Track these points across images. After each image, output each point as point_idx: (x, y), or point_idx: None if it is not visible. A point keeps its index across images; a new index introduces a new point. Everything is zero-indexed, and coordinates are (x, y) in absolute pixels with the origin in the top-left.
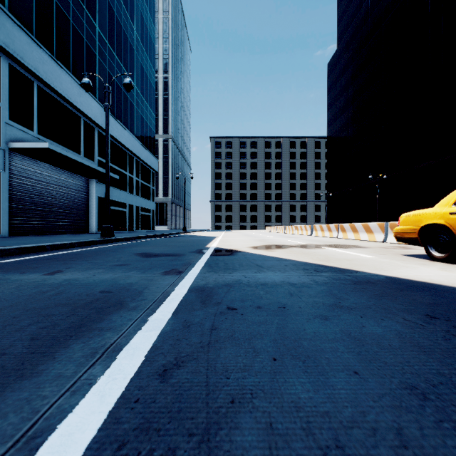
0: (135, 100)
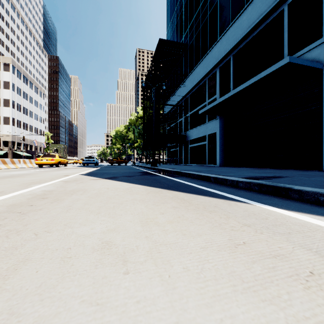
0: None
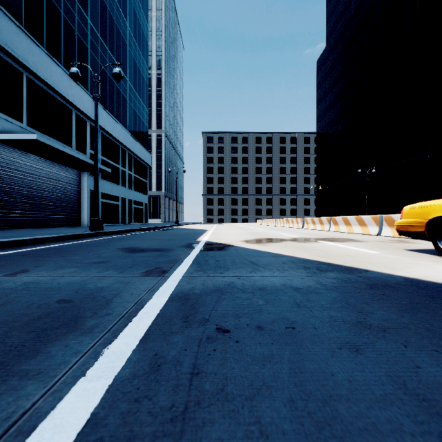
0: (128, 94)
